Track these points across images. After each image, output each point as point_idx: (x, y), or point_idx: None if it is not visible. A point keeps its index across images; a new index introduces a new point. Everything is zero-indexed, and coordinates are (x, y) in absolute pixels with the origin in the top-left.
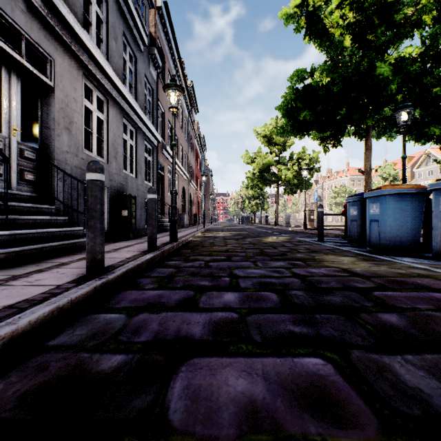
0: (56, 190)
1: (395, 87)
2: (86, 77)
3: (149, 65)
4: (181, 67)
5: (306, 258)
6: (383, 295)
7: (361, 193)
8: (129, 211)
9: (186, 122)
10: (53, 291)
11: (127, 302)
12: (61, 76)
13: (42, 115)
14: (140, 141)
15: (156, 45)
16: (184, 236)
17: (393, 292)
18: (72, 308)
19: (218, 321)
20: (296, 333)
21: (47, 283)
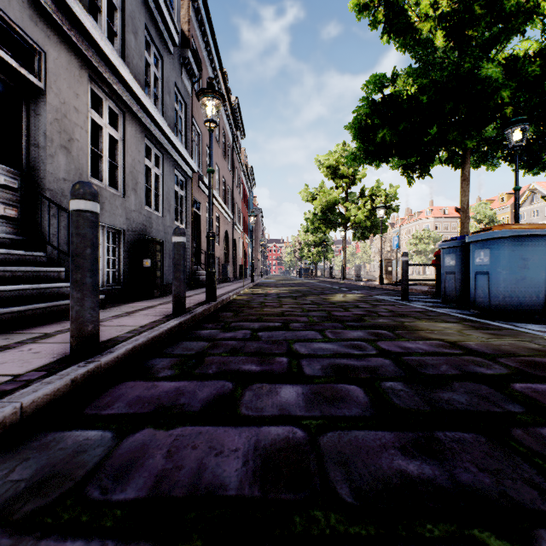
0: (47, 231)
1: (507, 94)
2: (93, 80)
3: (180, 71)
4: (223, 78)
5: (393, 324)
6: (530, 390)
7: (461, 237)
8: (153, 260)
9: (230, 148)
10: (1, 388)
11: (123, 404)
12: (56, 76)
13: (28, 128)
14: (169, 170)
15: (191, 48)
16: (225, 294)
17: (543, 384)
18: (24, 420)
19: (270, 447)
20: (414, 479)
21: (1, 371)
